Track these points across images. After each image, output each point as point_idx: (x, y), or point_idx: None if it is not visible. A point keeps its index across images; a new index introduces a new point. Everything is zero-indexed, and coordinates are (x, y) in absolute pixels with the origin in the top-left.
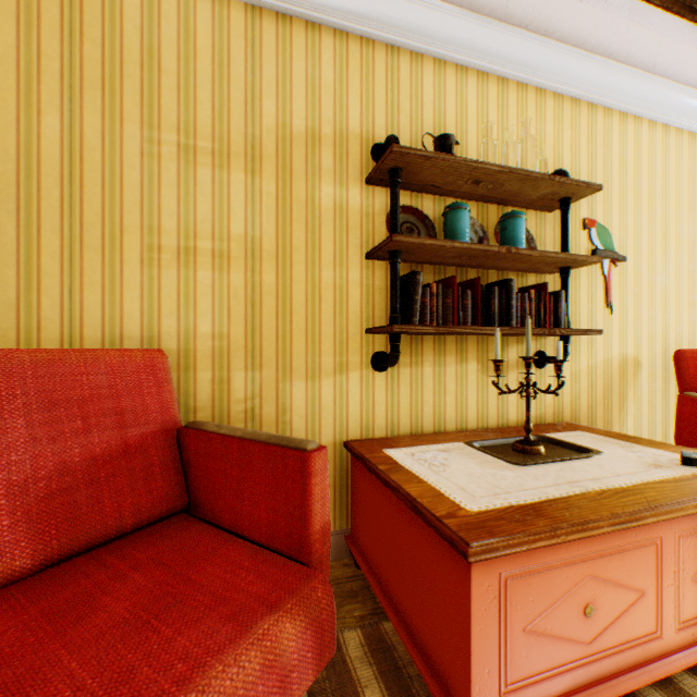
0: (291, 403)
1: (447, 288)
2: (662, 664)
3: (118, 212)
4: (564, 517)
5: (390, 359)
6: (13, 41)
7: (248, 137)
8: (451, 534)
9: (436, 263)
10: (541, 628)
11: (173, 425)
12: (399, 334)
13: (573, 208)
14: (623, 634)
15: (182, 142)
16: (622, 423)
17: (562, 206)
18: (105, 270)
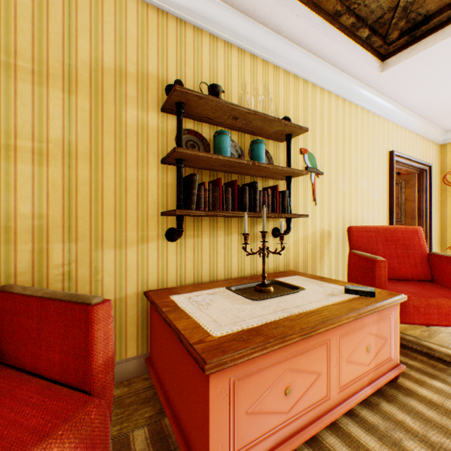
0: (102, 266)
1: (216, 186)
2: (330, 415)
3: None
4: (273, 334)
5: (177, 233)
6: None
7: (66, 65)
8: (197, 355)
9: (210, 169)
10: (258, 409)
11: None
12: (182, 216)
13: (295, 141)
14: (308, 401)
15: (3, 59)
16: (321, 269)
17: (287, 139)
18: None
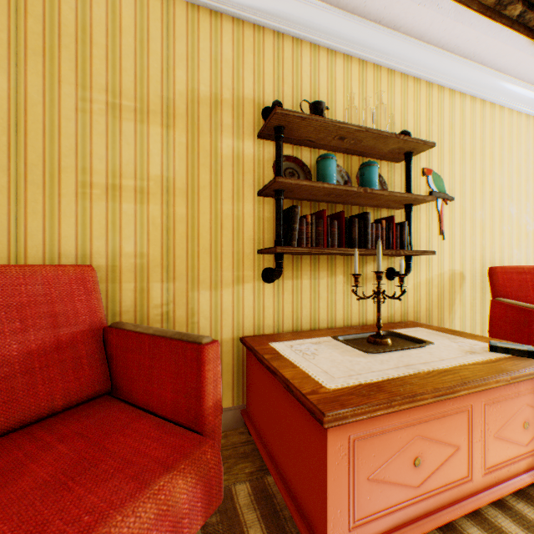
0: (198, 308)
1: (319, 218)
2: (472, 501)
3: (56, 156)
4: (399, 392)
5: (275, 273)
6: None
7: (164, 99)
8: (312, 406)
9: (311, 199)
10: (381, 477)
11: (100, 325)
12: (282, 254)
13: (415, 160)
14: (443, 479)
15: (110, 101)
16: (451, 321)
17: (406, 158)
18: (45, 202)
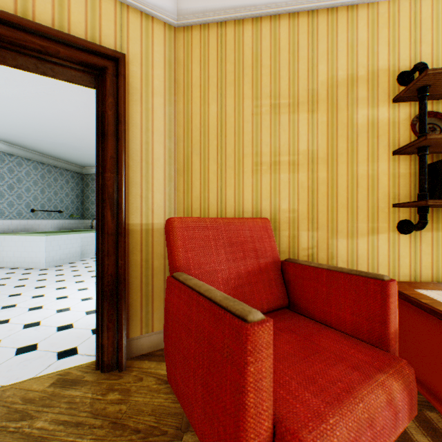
0: (336, 252)
1: None
2: None
3: (241, 147)
4: None
5: (418, 225)
6: (198, 74)
7: (309, 91)
8: None
9: None
10: None
11: (277, 259)
12: (426, 207)
13: None
14: None
15: (272, 103)
16: None
17: None
18: (235, 178)
